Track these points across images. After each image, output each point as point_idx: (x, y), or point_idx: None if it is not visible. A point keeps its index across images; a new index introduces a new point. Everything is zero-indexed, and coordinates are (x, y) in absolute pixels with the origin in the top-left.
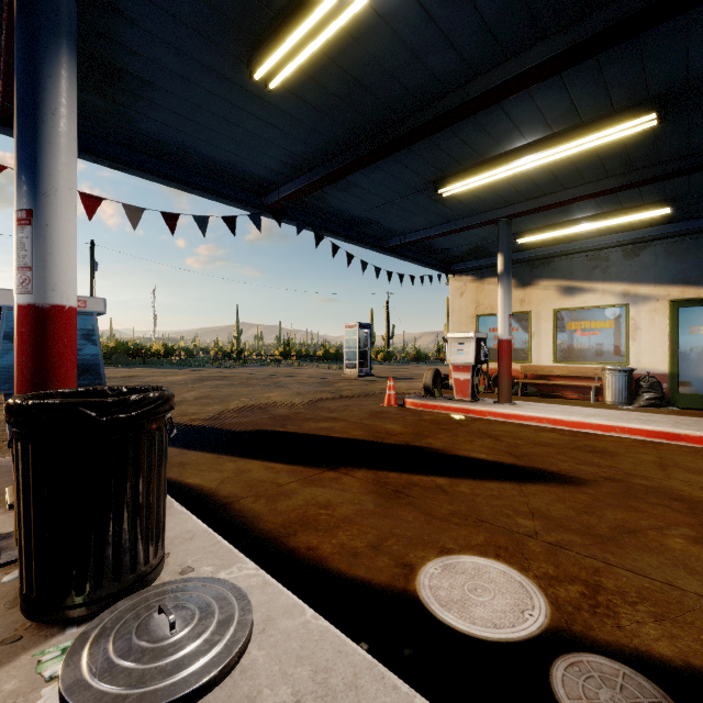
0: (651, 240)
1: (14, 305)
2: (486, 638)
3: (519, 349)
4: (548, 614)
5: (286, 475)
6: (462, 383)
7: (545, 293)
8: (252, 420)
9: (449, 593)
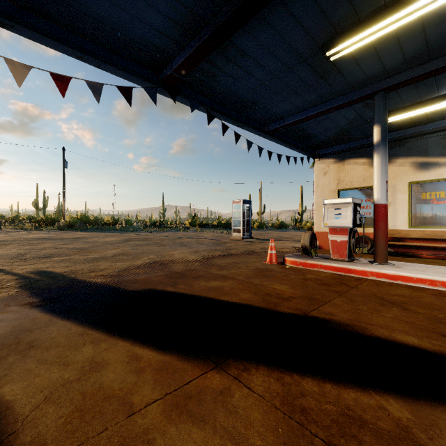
0: None
1: None
2: None
3: None
4: None
5: (150, 378)
6: (339, 245)
7: (400, 169)
8: (149, 277)
9: None
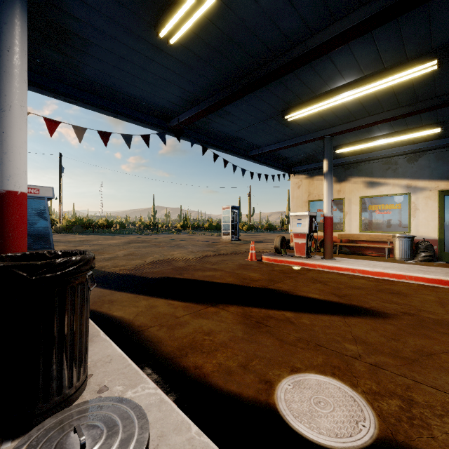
0: (426, 150)
1: None
2: (330, 447)
3: (336, 223)
4: (377, 425)
5: (181, 309)
6: (300, 246)
7: (354, 186)
8: (160, 270)
9: (300, 406)
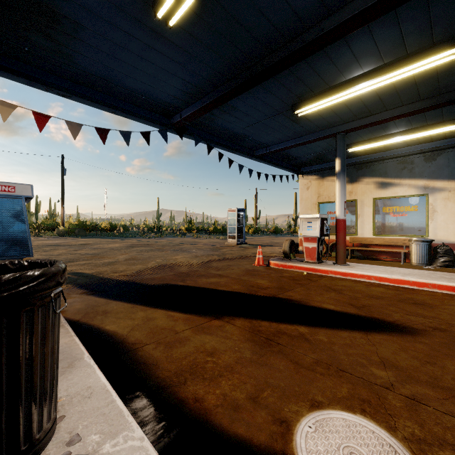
0: (445, 148)
1: None
2: None
3: (348, 226)
4: None
5: (182, 322)
6: (311, 250)
7: (367, 187)
8: (162, 276)
9: None
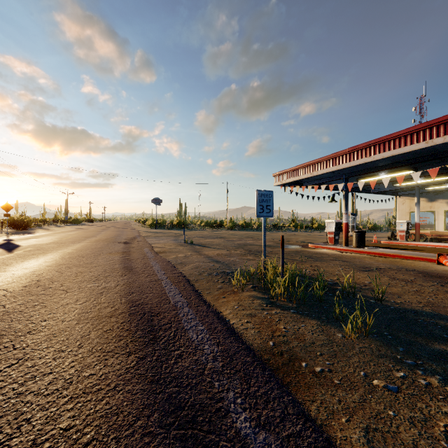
0: None
1: (344, 222)
2: None
3: (429, 225)
4: None
5: None
6: (402, 236)
7: (440, 204)
8: None
9: None
